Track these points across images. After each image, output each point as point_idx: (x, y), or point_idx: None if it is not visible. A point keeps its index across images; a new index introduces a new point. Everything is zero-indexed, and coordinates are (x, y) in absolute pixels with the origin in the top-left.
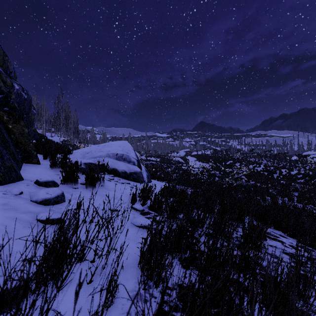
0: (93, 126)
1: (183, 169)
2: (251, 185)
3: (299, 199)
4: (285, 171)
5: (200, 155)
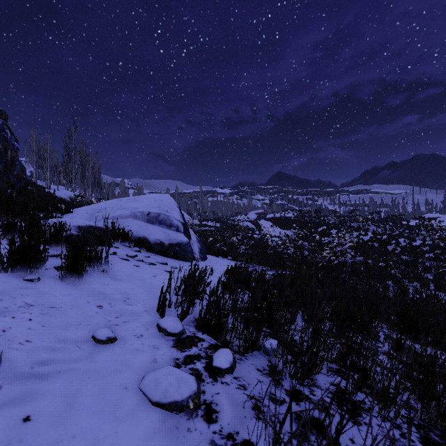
0: (123, 177)
1: (256, 239)
2: (359, 262)
3: (439, 285)
4: (403, 241)
5: (279, 218)
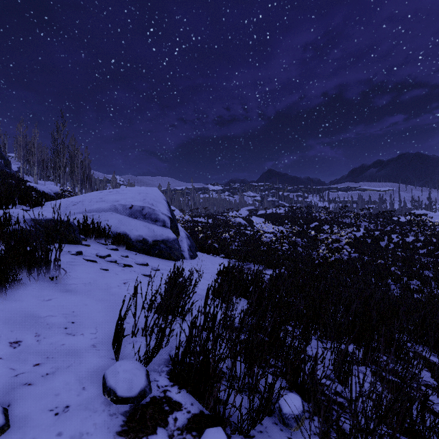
0: (114, 173)
1: (248, 235)
2: (355, 259)
3: None
4: (396, 237)
5: (270, 214)
